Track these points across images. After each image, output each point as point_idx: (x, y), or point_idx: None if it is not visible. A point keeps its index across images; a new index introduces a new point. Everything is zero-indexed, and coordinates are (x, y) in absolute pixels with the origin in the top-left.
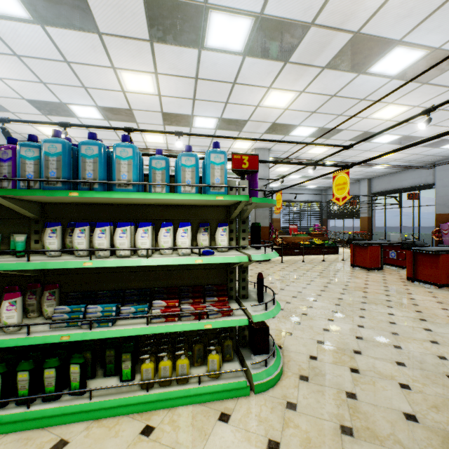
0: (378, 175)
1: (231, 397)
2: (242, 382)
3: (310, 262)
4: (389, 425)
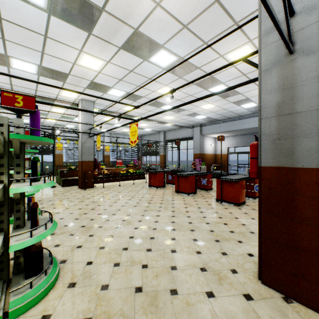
0: (169, 129)
1: None
2: None
3: (124, 185)
4: (121, 302)
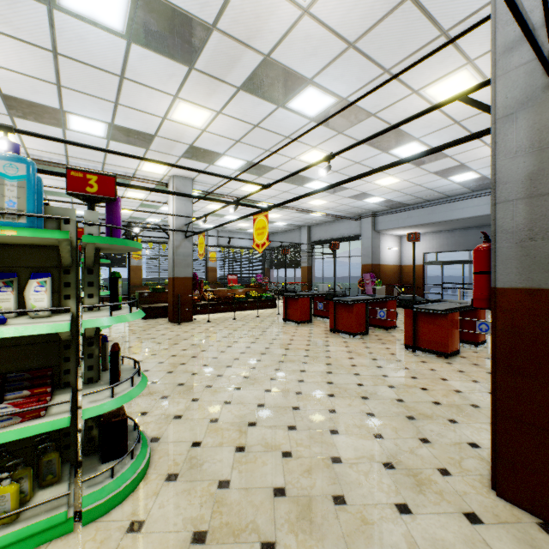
0: (317, 222)
1: (36, 546)
2: (59, 515)
3: (243, 318)
4: (253, 511)
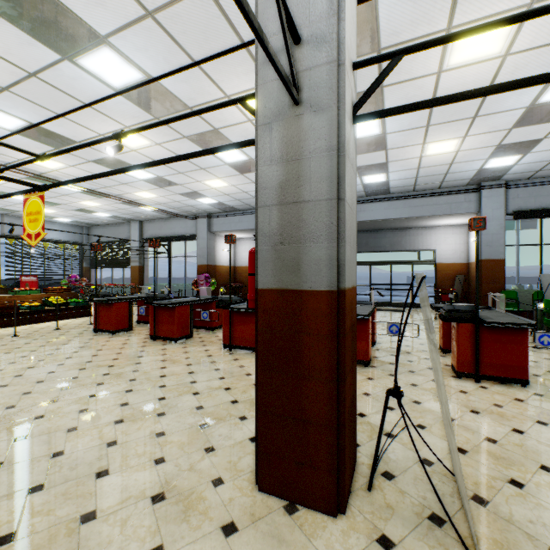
0: (150, 218)
1: None
2: None
3: (31, 334)
4: None
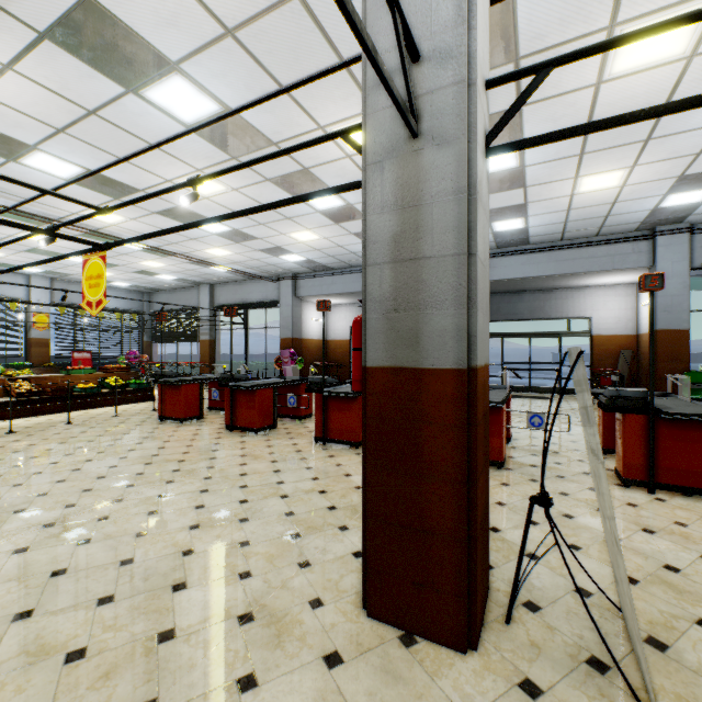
0: (222, 280)
1: None
2: None
3: (86, 421)
4: None
